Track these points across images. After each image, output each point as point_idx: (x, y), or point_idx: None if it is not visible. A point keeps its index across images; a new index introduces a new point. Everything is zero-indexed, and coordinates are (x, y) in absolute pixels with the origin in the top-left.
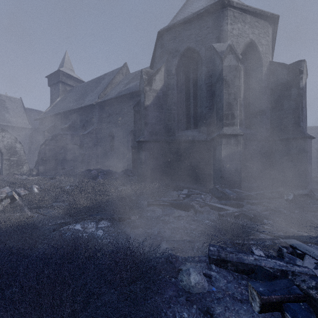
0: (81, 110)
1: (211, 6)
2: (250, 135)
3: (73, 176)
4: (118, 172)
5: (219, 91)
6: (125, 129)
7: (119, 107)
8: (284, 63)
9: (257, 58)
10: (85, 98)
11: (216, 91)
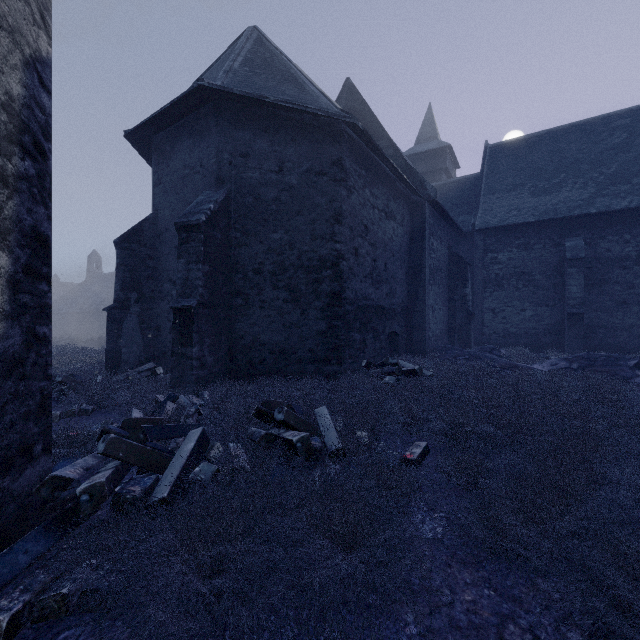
0: None
1: None
2: None
3: None
4: None
5: None
6: None
7: None
8: None
9: None
10: None
11: None
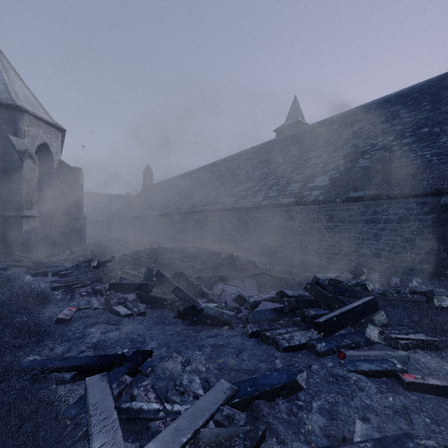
0: None
1: (9, 105)
2: (44, 213)
3: None
4: None
5: (18, 181)
6: None
7: None
8: (70, 166)
9: (50, 155)
10: None
11: (15, 178)
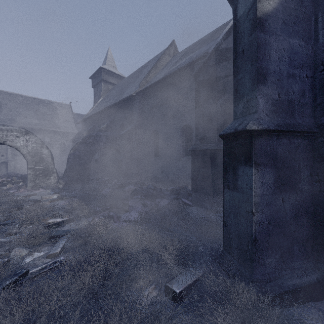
0: (120, 106)
1: None
2: None
3: (94, 201)
4: (165, 193)
5: None
6: (174, 125)
7: (166, 93)
8: None
9: None
10: (124, 91)
11: None
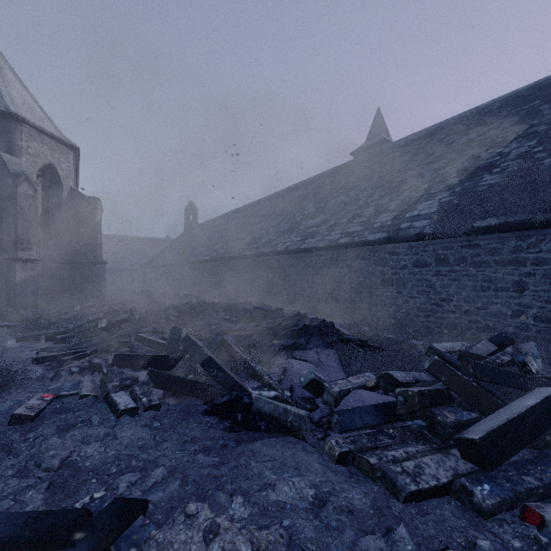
0: None
1: (0, 111)
2: (50, 257)
3: None
4: None
5: (12, 212)
6: None
7: None
8: (84, 195)
9: (58, 181)
10: None
11: (8, 209)
